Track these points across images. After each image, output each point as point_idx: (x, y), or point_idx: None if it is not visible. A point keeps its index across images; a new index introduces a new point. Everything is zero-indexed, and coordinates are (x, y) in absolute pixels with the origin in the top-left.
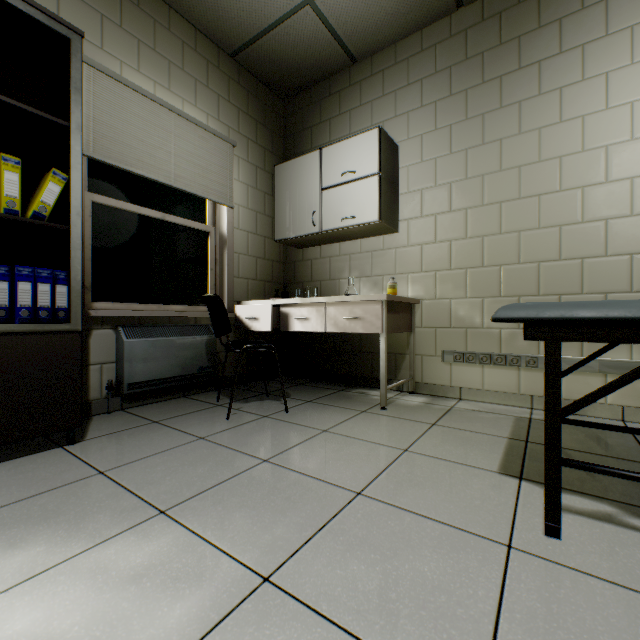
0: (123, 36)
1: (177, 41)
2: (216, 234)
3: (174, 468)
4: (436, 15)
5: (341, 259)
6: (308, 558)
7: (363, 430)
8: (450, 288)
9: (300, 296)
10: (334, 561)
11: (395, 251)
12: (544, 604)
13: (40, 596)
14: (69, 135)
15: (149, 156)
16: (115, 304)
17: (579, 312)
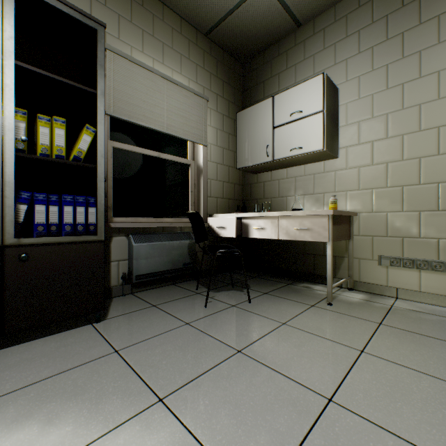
0: (132, 28)
1: (168, 28)
2: (194, 166)
3: (168, 352)
4: None
5: (288, 181)
6: None
7: (317, 325)
8: (386, 203)
9: (255, 209)
10: None
11: (334, 173)
12: None
13: None
14: (96, 100)
15: (149, 112)
16: (127, 218)
17: None
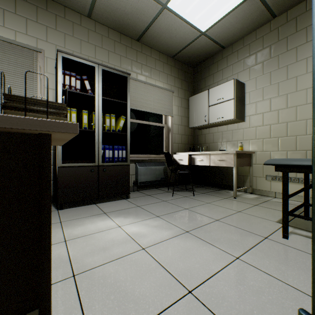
0: (137, 64)
1: (153, 59)
2: (166, 127)
3: (158, 207)
4: (262, 23)
5: (218, 134)
6: (199, 230)
7: (223, 204)
8: (270, 146)
9: (200, 150)
10: (206, 232)
11: (243, 130)
12: (269, 248)
13: (136, 226)
14: (126, 105)
15: (145, 103)
16: (134, 155)
17: (292, 162)
